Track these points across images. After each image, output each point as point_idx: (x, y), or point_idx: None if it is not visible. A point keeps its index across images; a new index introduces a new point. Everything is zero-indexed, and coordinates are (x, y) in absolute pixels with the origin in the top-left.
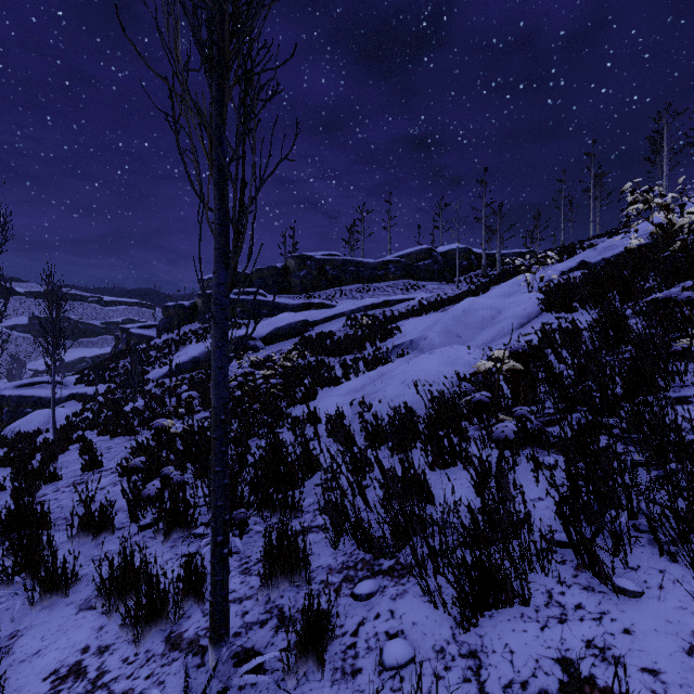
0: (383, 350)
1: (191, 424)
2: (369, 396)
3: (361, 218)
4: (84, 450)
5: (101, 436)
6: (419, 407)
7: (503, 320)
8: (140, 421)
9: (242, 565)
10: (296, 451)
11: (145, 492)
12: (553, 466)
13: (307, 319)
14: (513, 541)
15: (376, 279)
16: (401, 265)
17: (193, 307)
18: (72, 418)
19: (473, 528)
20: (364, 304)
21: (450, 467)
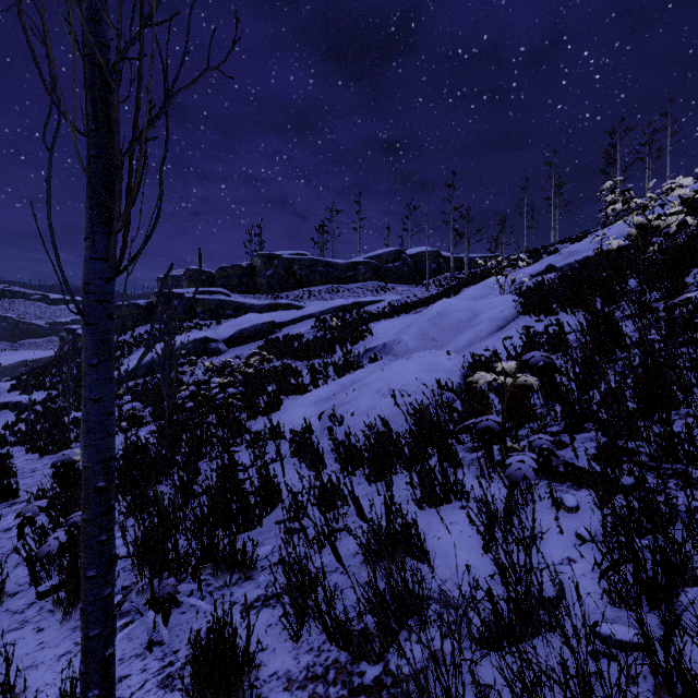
0: (354, 354)
1: (132, 442)
2: (340, 407)
3: (330, 218)
4: None
5: (30, 453)
6: (396, 420)
7: (480, 323)
8: (76, 436)
9: (163, 669)
10: (255, 476)
11: (43, 550)
12: (576, 509)
13: (274, 320)
14: (549, 635)
15: (346, 280)
16: (371, 266)
17: (149, 306)
18: (2, 430)
19: (495, 622)
20: (334, 305)
21: (443, 505)
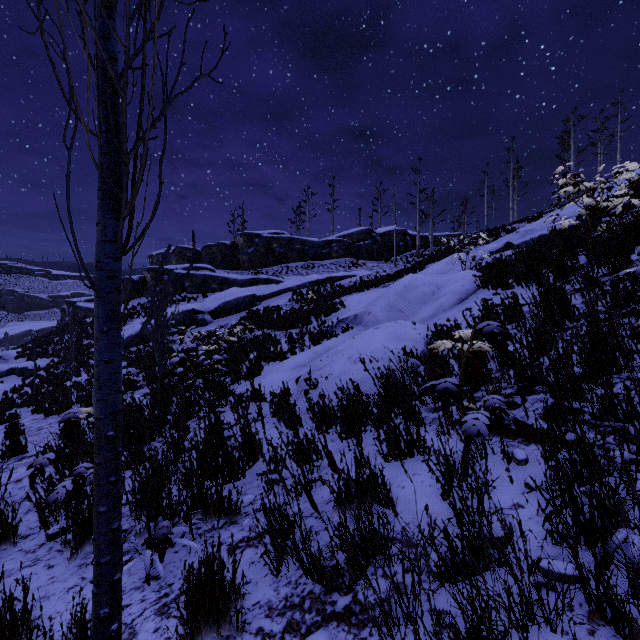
0: (328, 324)
1: (128, 403)
2: (315, 372)
3: (306, 200)
4: (9, 432)
5: (36, 414)
6: (366, 384)
7: (443, 296)
8: (77, 398)
9: (160, 599)
10: (238, 433)
11: (52, 497)
12: (525, 461)
13: (255, 294)
14: (498, 570)
15: (321, 257)
16: (344, 244)
17: (142, 281)
18: (10, 393)
19: (450, 557)
20: (309, 280)
21: (407, 458)
